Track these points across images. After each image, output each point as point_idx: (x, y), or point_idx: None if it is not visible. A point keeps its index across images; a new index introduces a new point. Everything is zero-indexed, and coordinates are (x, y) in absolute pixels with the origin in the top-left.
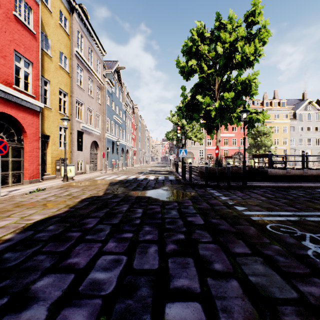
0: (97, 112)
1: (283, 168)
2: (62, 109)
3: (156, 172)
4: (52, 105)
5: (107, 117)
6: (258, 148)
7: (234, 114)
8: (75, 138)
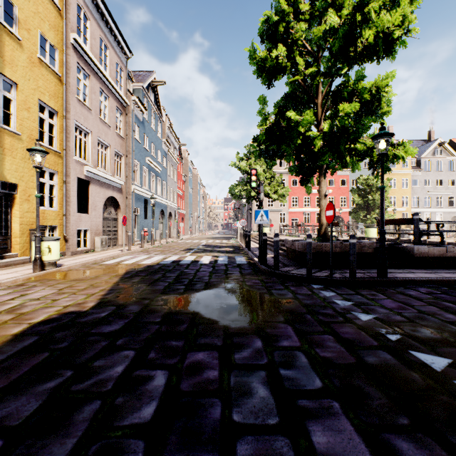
0: (116, 150)
1: (438, 244)
2: (45, 139)
3: (214, 248)
4: (23, 129)
5: (135, 159)
6: (368, 210)
7: (357, 145)
8: (73, 191)
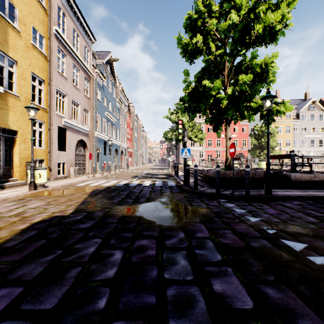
0: (85, 107)
1: (308, 172)
2: (36, 99)
3: (153, 175)
4: (21, 93)
5: (98, 113)
6: (262, 149)
7: (251, 104)
8: (55, 136)
